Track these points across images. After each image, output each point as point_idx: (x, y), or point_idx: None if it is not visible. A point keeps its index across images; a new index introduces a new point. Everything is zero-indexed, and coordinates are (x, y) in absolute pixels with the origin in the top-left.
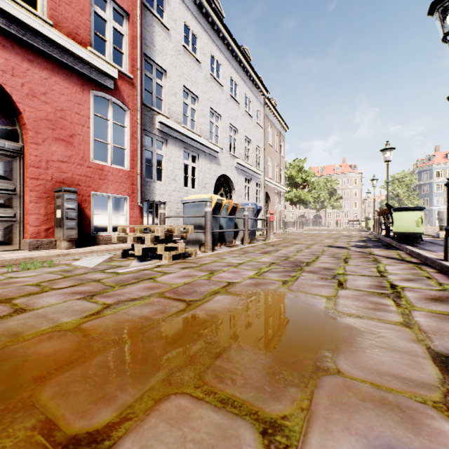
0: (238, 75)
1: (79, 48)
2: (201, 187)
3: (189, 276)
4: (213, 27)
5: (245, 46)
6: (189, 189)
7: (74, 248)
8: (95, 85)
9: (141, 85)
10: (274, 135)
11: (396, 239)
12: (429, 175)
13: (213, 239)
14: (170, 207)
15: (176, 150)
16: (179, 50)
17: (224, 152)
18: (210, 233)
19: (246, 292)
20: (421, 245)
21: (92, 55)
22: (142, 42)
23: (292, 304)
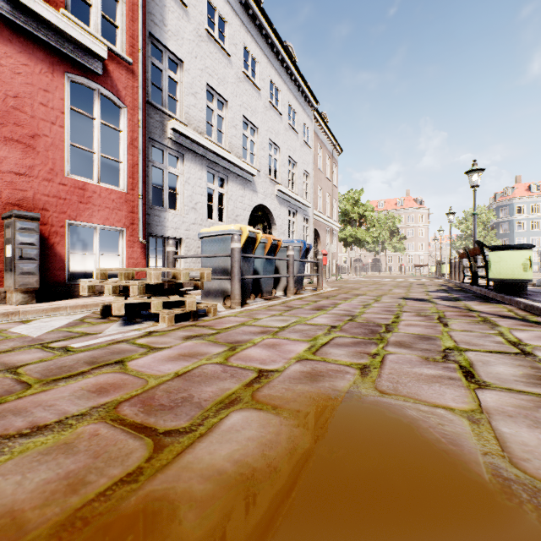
0: (279, 77)
1: (44, 6)
2: (231, 220)
3: (191, 355)
4: (247, 11)
5: (288, 43)
6: (214, 221)
7: (33, 303)
8: (72, 66)
9: (144, 74)
10: (325, 158)
11: (494, 288)
12: (509, 210)
13: (244, 289)
14: (188, 245)
15: (196, 169)
16: (201, 35)
17: (261, 176)
18: (239, 281)
19: (294, 401)
20: (533, 296)
21: (65, 20)
22: (145, 14)
23: (403, 444)
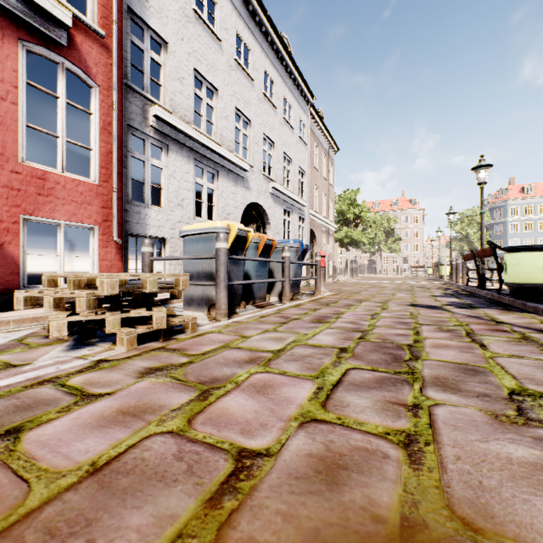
0: (274, 69)
1: None
2: (222, 219)
3: (136, 411)
4: None
5: (284, 34)
6: (203, 220)
7: None
8: (28, 33)
9: (120, 50)
10: (321, 156)
11: (511, 294)
12: (503, 212)
13: (233, 296)
14: (173, 245)
15: (183, 162)
16: (189, 15)
17: (255, 172)
18: (225, 288)
19: None
20: None
21: None
22: None
23: None
